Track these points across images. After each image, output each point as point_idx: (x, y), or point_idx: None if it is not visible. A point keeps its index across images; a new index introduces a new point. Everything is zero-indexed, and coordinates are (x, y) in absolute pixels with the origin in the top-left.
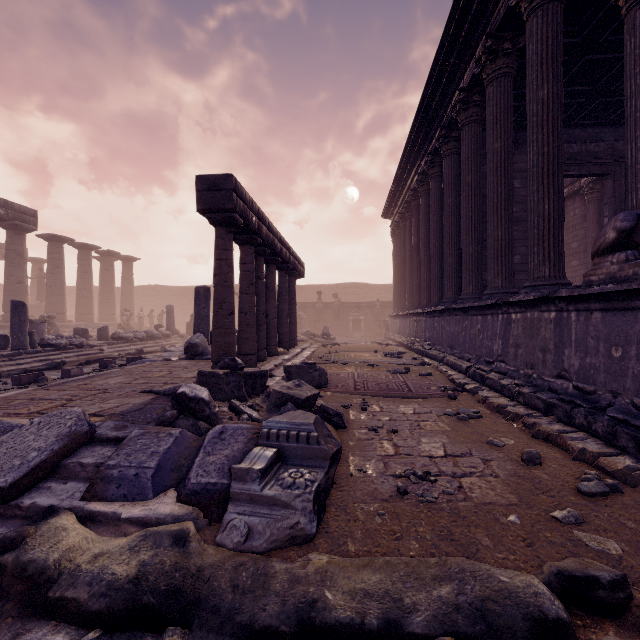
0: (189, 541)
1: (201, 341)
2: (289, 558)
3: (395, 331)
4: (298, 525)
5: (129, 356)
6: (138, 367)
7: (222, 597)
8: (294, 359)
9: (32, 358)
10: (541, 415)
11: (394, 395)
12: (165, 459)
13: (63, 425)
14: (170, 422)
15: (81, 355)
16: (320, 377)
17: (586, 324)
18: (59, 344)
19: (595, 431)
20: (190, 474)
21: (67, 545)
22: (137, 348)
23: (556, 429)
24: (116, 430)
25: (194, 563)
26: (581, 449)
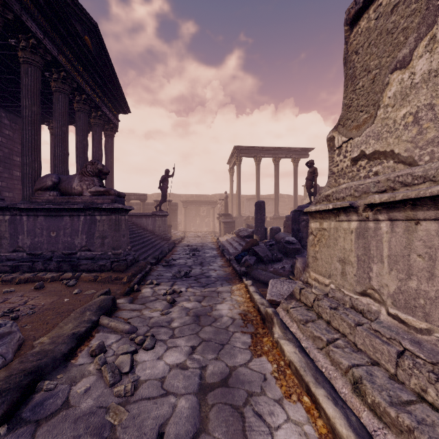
0: None
1: None
2: (26, 352)
3: None
4: (21, 337)
5: None
6: None
7: (43, 362)
8: None
9: None
10: (9, 274)
11: None
12: None
13: None
14: None
15: None
16: None
17: (35, 222)
18: None
19: (50, 269)
20: None
21: None
22: None
23: (30, 275)
24: None
25: (0, 379)
26: (52, 276)
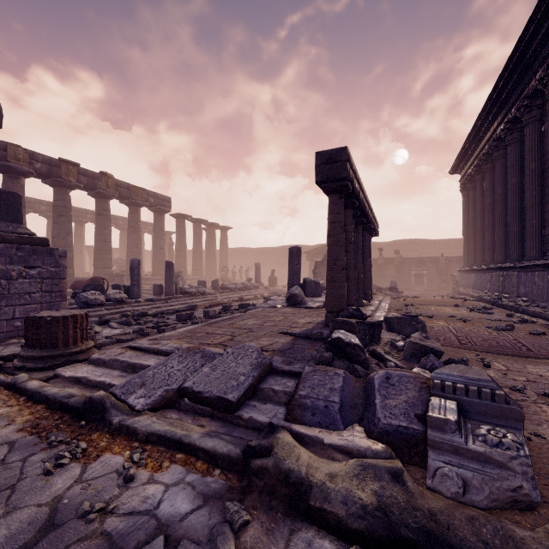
0: (404, 480)
1: (299, 292)
2: (518, 523)
3: (468, 286)
4: (521, 489)
5: (234, 302)
6: (257, 312)
7: None
8: (378, 310)
9: (177, 302)
10: None
11: (511, 353)
12: (343, 396)
13: (250, 356)
14: (328, 362)
15: (205, 300)
16: (422, 329)
17: None
18: (192, 292)
19: None
20: (377, 414)
21: (305, 461)
22: (238, 296)
23: None
24: (286, 364)
25: (421, 504)
26: None
